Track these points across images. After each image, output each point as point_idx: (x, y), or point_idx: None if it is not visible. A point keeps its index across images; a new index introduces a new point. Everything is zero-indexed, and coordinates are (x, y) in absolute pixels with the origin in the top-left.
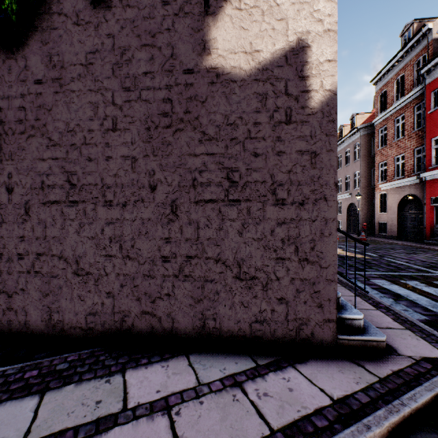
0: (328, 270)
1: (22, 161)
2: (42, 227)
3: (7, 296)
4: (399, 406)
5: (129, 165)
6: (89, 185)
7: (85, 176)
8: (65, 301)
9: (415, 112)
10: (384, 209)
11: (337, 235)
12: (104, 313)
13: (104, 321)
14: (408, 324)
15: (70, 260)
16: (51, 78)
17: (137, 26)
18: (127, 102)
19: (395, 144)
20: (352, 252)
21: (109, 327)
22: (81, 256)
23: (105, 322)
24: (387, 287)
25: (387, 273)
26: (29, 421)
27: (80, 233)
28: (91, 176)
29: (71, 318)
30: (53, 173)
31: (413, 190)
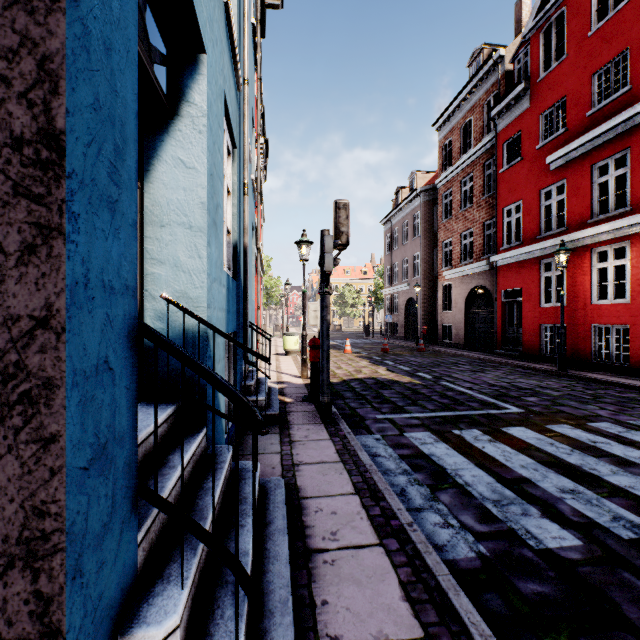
0: (6, 594)
1: None
2: None
3: None
4: None
5: None
6: None
7: None
8: None
9: (485, 171)
10: (449, 307)
11: (391, 343)
12: None
13: None
14: (437, 604)
15: None
16: None
17: None
18: None
19: (462, 215)
20: (399, 373)
21: None
22: None
23: None
24: (428, 451)
25: (436, 414)
26: None
27: None
28: None
29: None
30: None
31: (482, 280)
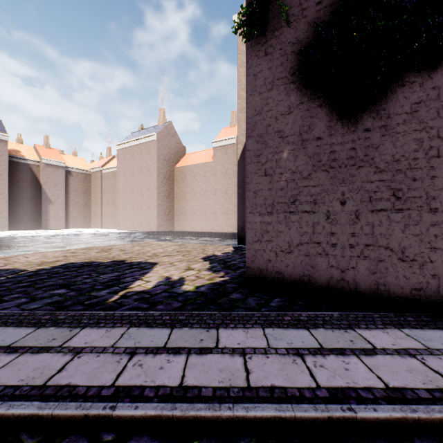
0: None
1: (352, 184)
2: (370, 227)
3: (340, 271)
4: None
5: None
6: (413, 197)
7: (410, 192)
8: (390, 278)
9: None
10: None
11: None
12: (428, 289)
13: (428, 296)
14: None
15: (395, 250)
16: (378, 126)
17: None
18: None
19: None
20: None
21: (433, 300)
22: (405, 247)
23: (429, 296)
24: None
25: None
26: None
27: (404, 232)
28: (415, 191)
29: (396, 290)
30: (379, 190)
31: None
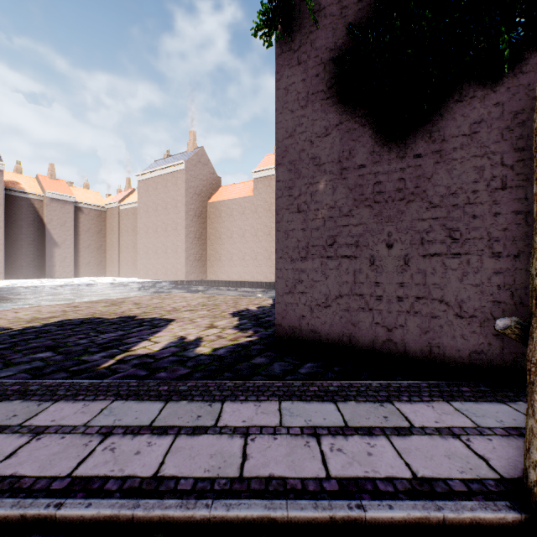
0: None
1: (401, 222)
2: (421, 275)
3: (387, 330)
4: None
5: (522, 219)
6: (472, 239)
7: (468, 232)
8: (445, 338)
9: None
10: None
11: None
12: (490, 352)
13: (490, 360)
14: None
15: (451, 304)
16: (431, 151)
17: (532, 89)
18: (519, 162)
19: None
20: None
21: (496, 366)
22: (463, 301)
23: (491, 361)
24: None
25: None
26: (525, 416)
27: (462, 281)
28: (475, 231)
29: (452, 353)
30: (432, 230)
31: None
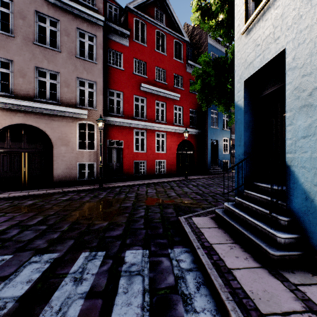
0: None
1: None
2: None
3: None
4: (216, 208)
5: None
6: None
7: None
8: None
9: None
10: None
11: None
12: None
13: None
14: (195, 231)
15: None
16: None
17: None
18: None
19: None
20: None
21: None
22: None
23: None
24: None
25: None
26: None
27: None
28: None
29: None
30: None
31: None
